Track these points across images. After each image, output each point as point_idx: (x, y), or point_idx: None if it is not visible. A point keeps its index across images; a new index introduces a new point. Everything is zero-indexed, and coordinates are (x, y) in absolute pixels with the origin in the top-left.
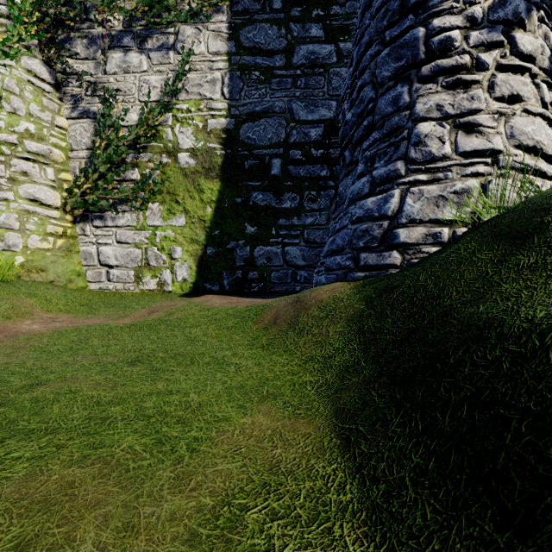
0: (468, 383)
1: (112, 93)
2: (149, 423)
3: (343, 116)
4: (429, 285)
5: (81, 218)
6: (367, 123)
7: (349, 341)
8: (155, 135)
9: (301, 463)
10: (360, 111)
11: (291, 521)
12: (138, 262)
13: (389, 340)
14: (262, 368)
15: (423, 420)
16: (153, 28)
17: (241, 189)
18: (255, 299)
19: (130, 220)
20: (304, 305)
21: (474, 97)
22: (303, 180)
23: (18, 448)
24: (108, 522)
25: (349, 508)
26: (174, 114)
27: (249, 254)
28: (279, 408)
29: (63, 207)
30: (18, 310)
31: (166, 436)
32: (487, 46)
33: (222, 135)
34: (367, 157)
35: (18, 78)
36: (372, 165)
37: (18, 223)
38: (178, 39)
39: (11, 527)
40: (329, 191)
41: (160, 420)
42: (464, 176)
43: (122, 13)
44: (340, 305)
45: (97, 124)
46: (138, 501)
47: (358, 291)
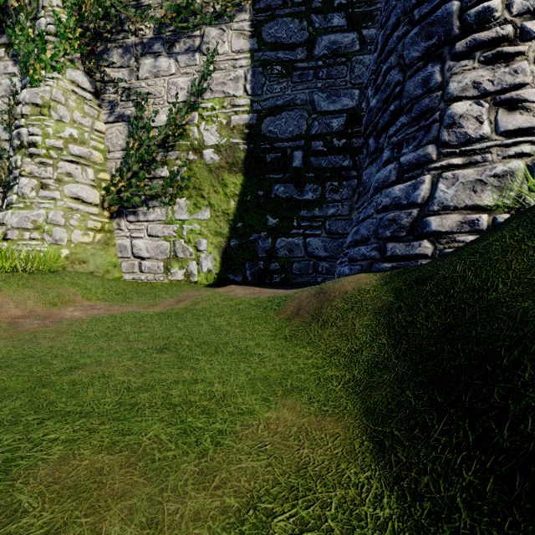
0: (531, 390)
1: (144, 97)
2: (175, 412)
3: (367, 104)
4: (468, 277)
5: (117, 214)
6: (394, 108)
7: (377, 334)
8: (182, 134)
9: (330, 467)
10: (386, 96)
11: (323, 534)
12: (167, 254)
13: (423, 335)
14: (285, 360)
15: (474, 430)
16: (181, 33)
17: (263, 182)
18: (277, 290)
19: (160, 215)
20: (328, 297)
21: (518, 70)
22: (324, 171)
23: (55, 429)
24: (132, 516)
25: (389, 526)
26: (200, 113)
27: (271, 245)
28: (304, 403)
29: (101, 204)
30: (63, 297)
31: (191, 427)
32: (534, 12)
33: (245, 131)
34: (394, 143)
35: (64, 89)
36: (399, 151)
37: (64, 220)
38: (203, 41)
39: (43, 512)
40: (352, 181)
41: (186, 409)
42: (506, 157)
43: (152, 21)
44: (366, 297)
45: (131, 127)
46: (162, 495)
47: (385, 282)
